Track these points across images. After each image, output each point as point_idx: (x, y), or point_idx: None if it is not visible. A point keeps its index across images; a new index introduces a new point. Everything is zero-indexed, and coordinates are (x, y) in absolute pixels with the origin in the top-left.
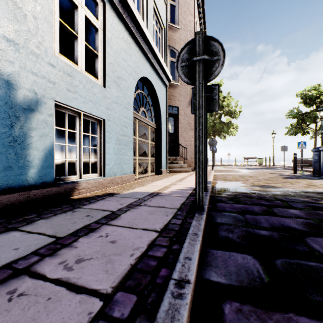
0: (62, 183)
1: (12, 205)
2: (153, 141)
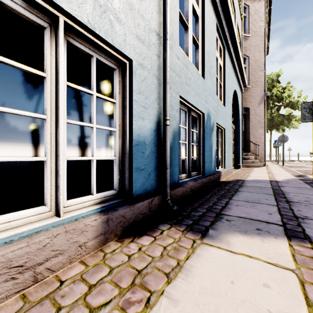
0: (217, 171)
1: (212, 181)
2: (233, 140)
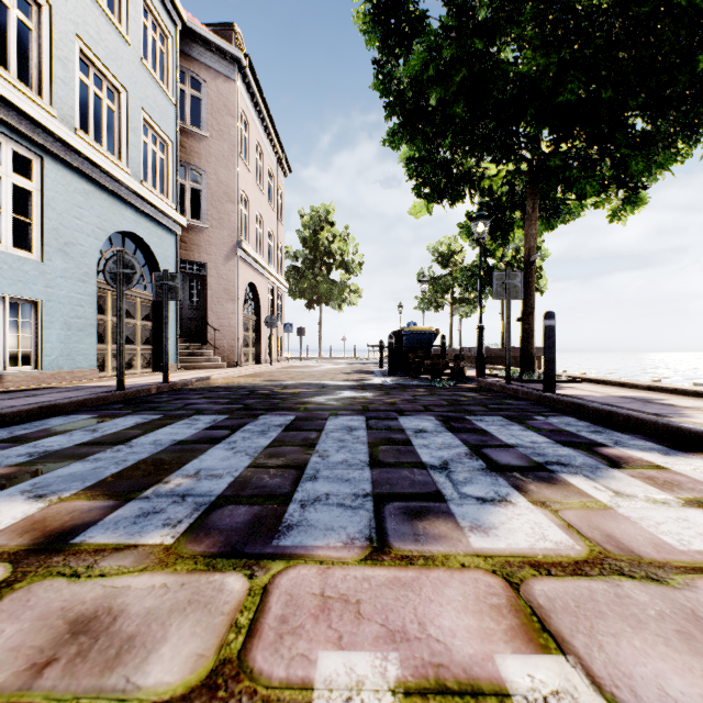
0: None
1: None
2: (147, 320)
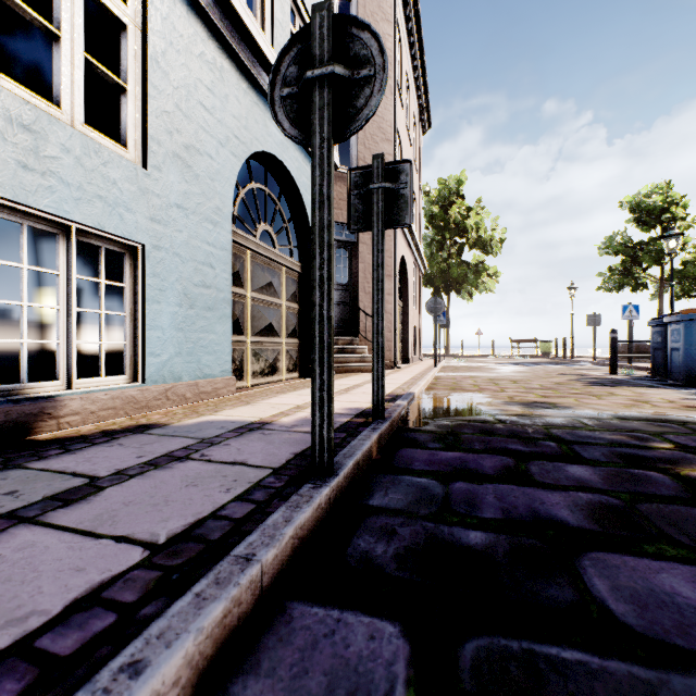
0: (2, 401)
1: None
2: (293, 300)
